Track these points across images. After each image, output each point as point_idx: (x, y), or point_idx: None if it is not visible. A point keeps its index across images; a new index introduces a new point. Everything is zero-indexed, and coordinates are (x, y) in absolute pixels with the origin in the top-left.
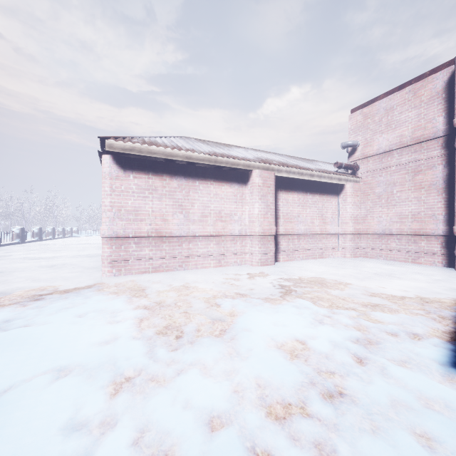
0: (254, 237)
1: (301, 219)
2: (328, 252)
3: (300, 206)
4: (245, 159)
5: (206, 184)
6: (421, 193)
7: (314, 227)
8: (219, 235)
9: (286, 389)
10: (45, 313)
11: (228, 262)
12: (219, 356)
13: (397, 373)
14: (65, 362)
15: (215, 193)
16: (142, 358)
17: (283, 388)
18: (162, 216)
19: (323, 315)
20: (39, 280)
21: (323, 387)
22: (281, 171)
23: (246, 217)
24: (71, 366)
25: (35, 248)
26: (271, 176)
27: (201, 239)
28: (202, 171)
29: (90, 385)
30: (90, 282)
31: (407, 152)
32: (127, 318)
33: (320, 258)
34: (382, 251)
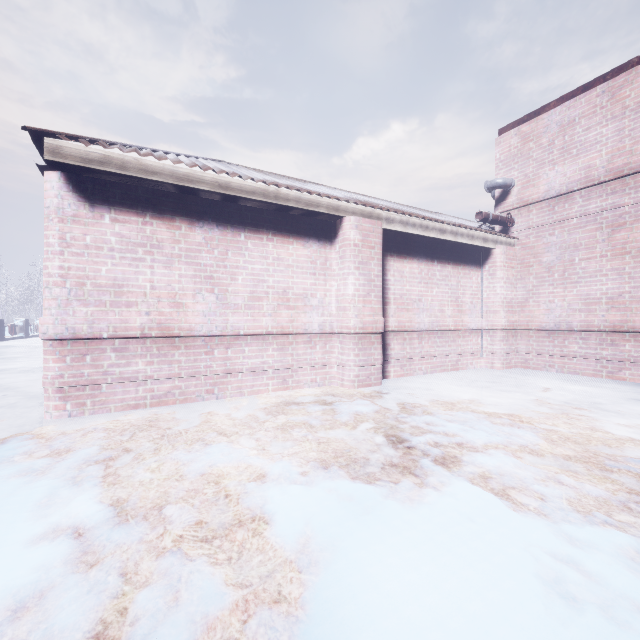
0: (346, 337)
1: (423, 306)
2: (466, 360)
3: (422, 283)
4: (331, 197)
5: (260, 239)
6: (624, 261)
7: (445, 319)
8: (284, 333)
9: None
10: None
11: (300, 382)
12: None
13: None
14: None
15: (276, 256)
16: None
17: None
18: (173, 298)
19: (550, 555)
20: None
21: None
22: (392, 221)
23: (332, 301)
24: None
25: None
26: (375, 228)
27: (249, 340)
28: (252, 215)
29: None
30: (4, 435)
31: (600, 193)
32: None
33: (454, 371)
34: (555, 357)
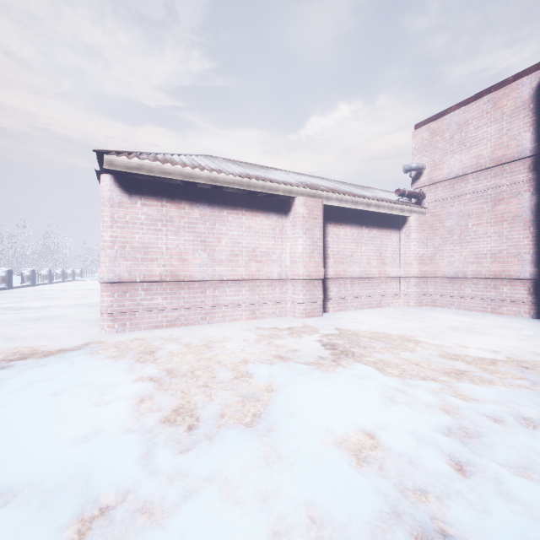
0: (296, 282)
1: (354, 259)
2: (388, 300)
3: (354, 242)
4: (286, 184)
5: (237, 214)
6: (503, 227)
7: (371, 269)
8: (253, 279)
9: (357, 528)
10: (6, 389)
11: (264, 313)
12: (250, 463)
13: (524, 493)
14: (9, 479)
15: (248, 226)
16: (132, 469)
17: (352, 527)
18: (180, 255)
19: (394, 389)
20: (16, 338)
21: (415, 522)
22: (330, 199)
23: (287, 256)
24: (18, 486)
25: (25, 295)
26: (318, 205)
27: (230, 284)
28: (231, 197)
29: (39, 526)
30: (82, 341)
31: (486, 176)
32: (121, 397)
33: (379, 308)
34: (455, 298)
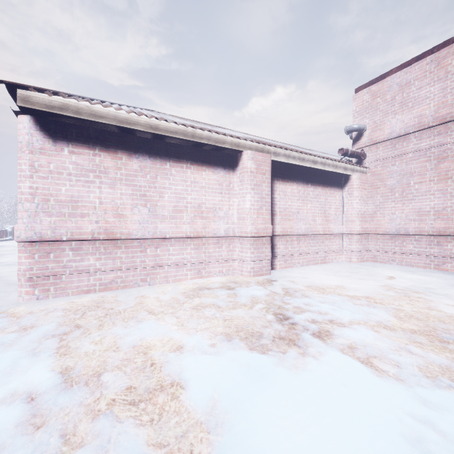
0: (244, 239)
1: (301, 216)
2: (332, 256)
3: (300, 200)
4: (233, 136)
5: (181, 167)
6: (447, 184)
7: (316, 226)
8: (199, 236)
9: None
10: None
11: (210, 272)
12: None
13: None
14: None
15: (193, 180)
16: None
17: None
18: (116, 211)
19: (410, 416)
20: None
21: None
22: (278, 154)
23: (234, 213)
24: None
25: None
26: (266, 160)
27: (173, 241)
28: (175, 149)
29: None
30: None
31: (429, 135)
32: None
33: (323, 264)
34: (396, 254)
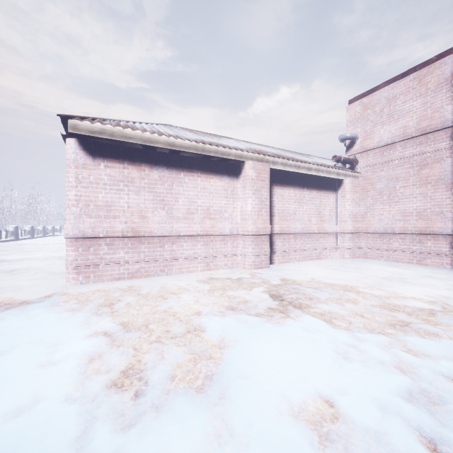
0: (246, 237)
1: (297, 217)
2: (326, 253)
3: (296, 202)
4: (237, 149)
5: (193, 176)
6: (427, 188)
7: (311, 226)
8: (208, 234)
9: None
10: None
11: (217, 265)
12: (199, 446)
13: None
14: None
15: (203, 187)
16: None
17: None
18: (140, 213)
19: (344, 344)
20: None
21: None
22: (276, 163)
23: (237, 214)
24: None
25: (7, 248)
26: (265, 168)
27: (186, 239)
28: (188, 161)
29: None
30: (47, 293)
31: (412, 144)
32: (70, 357)
33: (318, 260)
34: (384, 251)
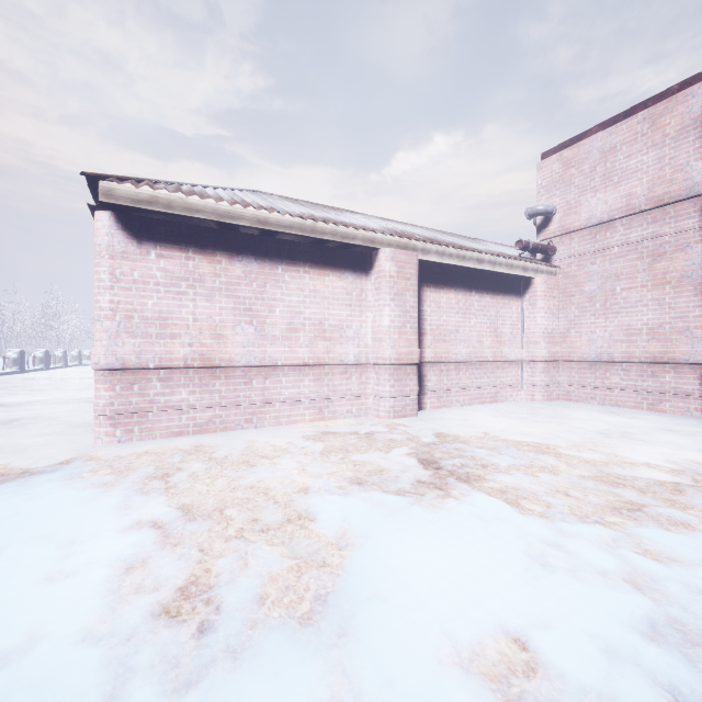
0: (381, 367)
1: (461, 336)
2: (506, 392)
3: (459, 313)
4: (366, 229)
5: (297, 271)
6: (665, 292)
7: (483, 350)
8: (320, 364)
9: None
10: None
11: (336, 412)
12: None
13: None
14: None
15: (313, 288)
16: None
17: None
18: (214, 330)
19: (541, 541)
20: None
21: None
22: (428, 252)
23: (367, 332)
24: None
25: (6, 385)
26: (411, 260)
27: (287, 370)
28: (289, 248)
29: None
30: (64, 457)
31: (641, 222)
32: (95, 564)
33: (493, 403)
34: (597, 389)
